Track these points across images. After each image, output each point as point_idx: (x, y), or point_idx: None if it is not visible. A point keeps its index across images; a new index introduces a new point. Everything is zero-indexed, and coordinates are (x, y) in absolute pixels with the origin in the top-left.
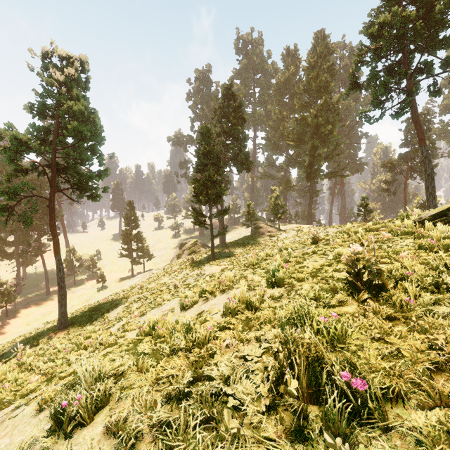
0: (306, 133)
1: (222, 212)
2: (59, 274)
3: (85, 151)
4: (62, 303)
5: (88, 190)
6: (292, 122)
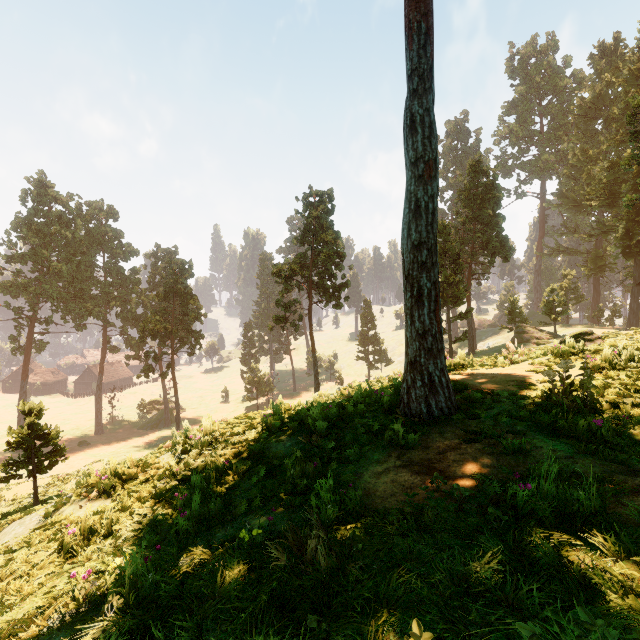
0: (629, 180)
1: (462, 316)
2: (315, 368)
3: (331, 268)
4: (317, 390)
5: (332, 299)
6: (597, 170)
